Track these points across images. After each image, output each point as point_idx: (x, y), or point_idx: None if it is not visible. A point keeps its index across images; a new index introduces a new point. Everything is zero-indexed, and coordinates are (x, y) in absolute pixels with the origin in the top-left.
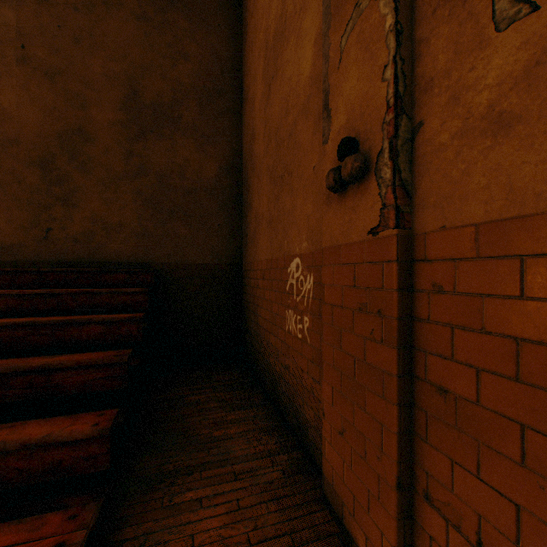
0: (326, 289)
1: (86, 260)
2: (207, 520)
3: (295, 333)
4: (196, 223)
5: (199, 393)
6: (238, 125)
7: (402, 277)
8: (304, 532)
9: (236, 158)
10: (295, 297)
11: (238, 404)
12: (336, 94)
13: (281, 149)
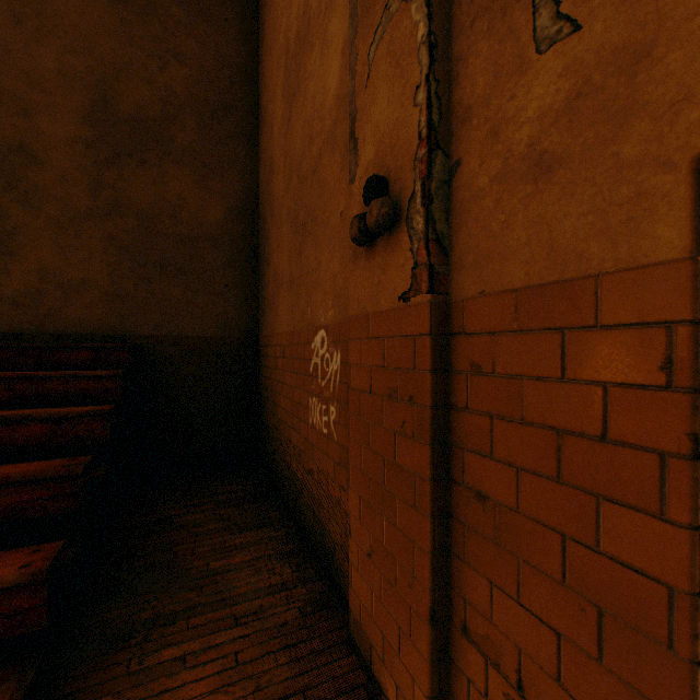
0: (353, 370)
1: (31, 331)
2: (191, 686)
3: (320, 428)
4: (194, 282)
5: (196, 511)
6: (252, 154)
7: (437, 355)
8: (322, 687)
9: (250, 198)
10: (320, 381)
11: (249, 523)
12: (364, 120)
13: (304, 188)
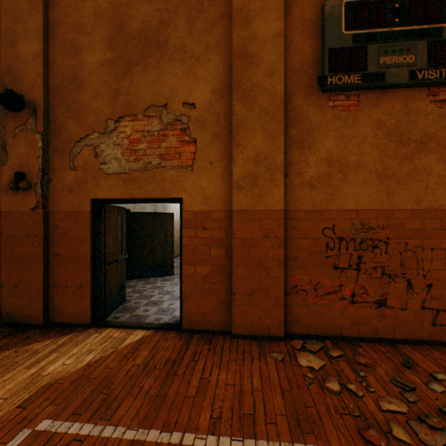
0: (5, 230)
1: None
2: None
3: None
4: None
5: None
6: None
7: (46, 224)
8: None
9: None
10: None
11: None
12: (12, 148)
13: None
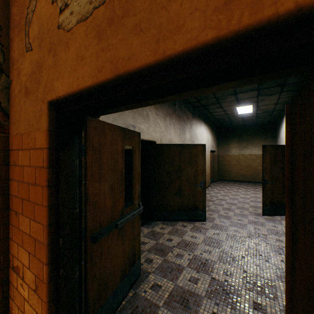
0: None
1: None
2: None
3: None
4: None
5: None
6: None
7: (2, 158)
8: None
9: None
10: None
11: None
12: None
13: None
